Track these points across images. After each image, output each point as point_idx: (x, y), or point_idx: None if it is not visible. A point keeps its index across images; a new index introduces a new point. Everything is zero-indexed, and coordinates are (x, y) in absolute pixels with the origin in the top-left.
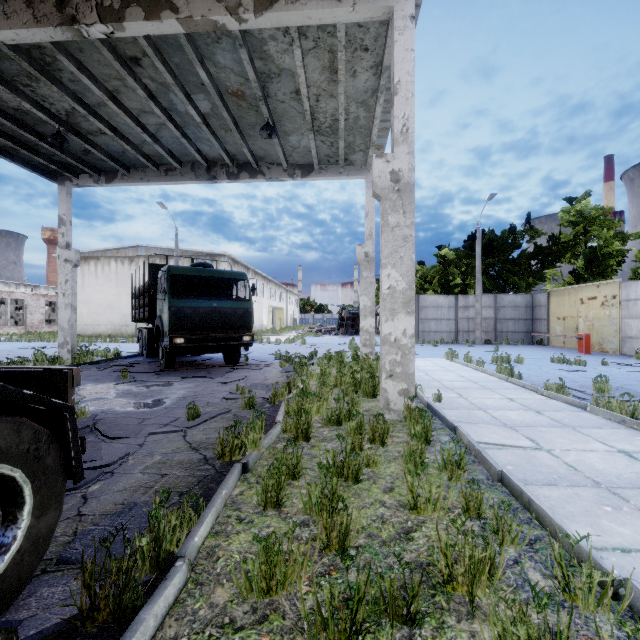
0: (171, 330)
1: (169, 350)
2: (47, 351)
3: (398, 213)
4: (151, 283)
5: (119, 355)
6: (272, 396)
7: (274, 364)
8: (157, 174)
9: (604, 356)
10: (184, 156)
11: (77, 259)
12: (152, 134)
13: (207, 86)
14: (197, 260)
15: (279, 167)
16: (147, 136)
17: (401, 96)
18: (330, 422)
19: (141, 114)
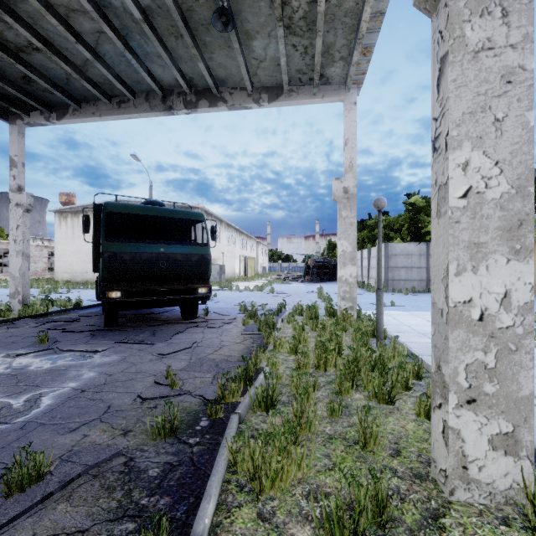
0: (105, 281)
1: (102, 306)
2: None
3: (489, 16)
4: (82, 223)
5: (79, 305)
6: (216, 396)
7: (237, 319)
8: (109, 107)
9: None
10: (136, 84)
11: (29, 203)
12: (91, 48)
13: None
14: None
15: (242, 92)
16: (84, 49)
17: None
18: (333, 535)
19: (70, 15)
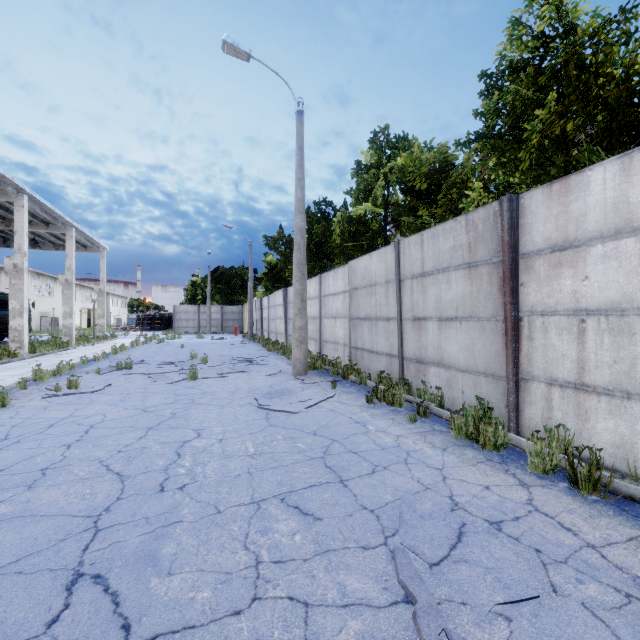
0: None
1: None
2: None
3: (68, 290)
4: None
5: None
6: None
7: None
8: None
9: (239, 336)
10: None
11: None
12: None
13: (0, 228)
14: (0, 273)
15: (50, 245)
16: None
17: (69, 258)
18: None
19: None
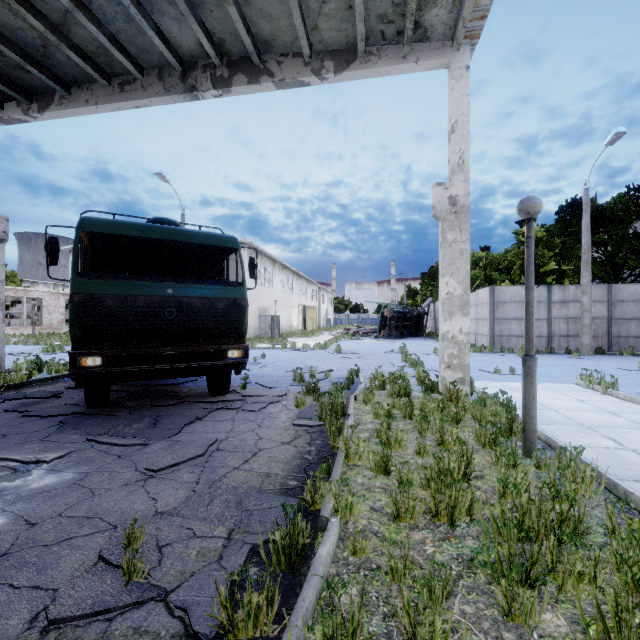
0: (76, 340)
1: (72, 380)
2: (11, 360)
3: None
4: (45, 249)
5: None
6: (214, 626)
7: (288, 395)
8: (108, 91)
9: None
10: (144, 54)
11: (3, 230)
12: None
13: None
14: None
15: (296, 59)
16: None
17: None
18: None
19: None
